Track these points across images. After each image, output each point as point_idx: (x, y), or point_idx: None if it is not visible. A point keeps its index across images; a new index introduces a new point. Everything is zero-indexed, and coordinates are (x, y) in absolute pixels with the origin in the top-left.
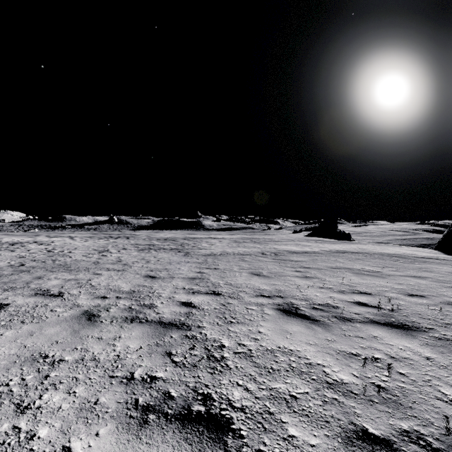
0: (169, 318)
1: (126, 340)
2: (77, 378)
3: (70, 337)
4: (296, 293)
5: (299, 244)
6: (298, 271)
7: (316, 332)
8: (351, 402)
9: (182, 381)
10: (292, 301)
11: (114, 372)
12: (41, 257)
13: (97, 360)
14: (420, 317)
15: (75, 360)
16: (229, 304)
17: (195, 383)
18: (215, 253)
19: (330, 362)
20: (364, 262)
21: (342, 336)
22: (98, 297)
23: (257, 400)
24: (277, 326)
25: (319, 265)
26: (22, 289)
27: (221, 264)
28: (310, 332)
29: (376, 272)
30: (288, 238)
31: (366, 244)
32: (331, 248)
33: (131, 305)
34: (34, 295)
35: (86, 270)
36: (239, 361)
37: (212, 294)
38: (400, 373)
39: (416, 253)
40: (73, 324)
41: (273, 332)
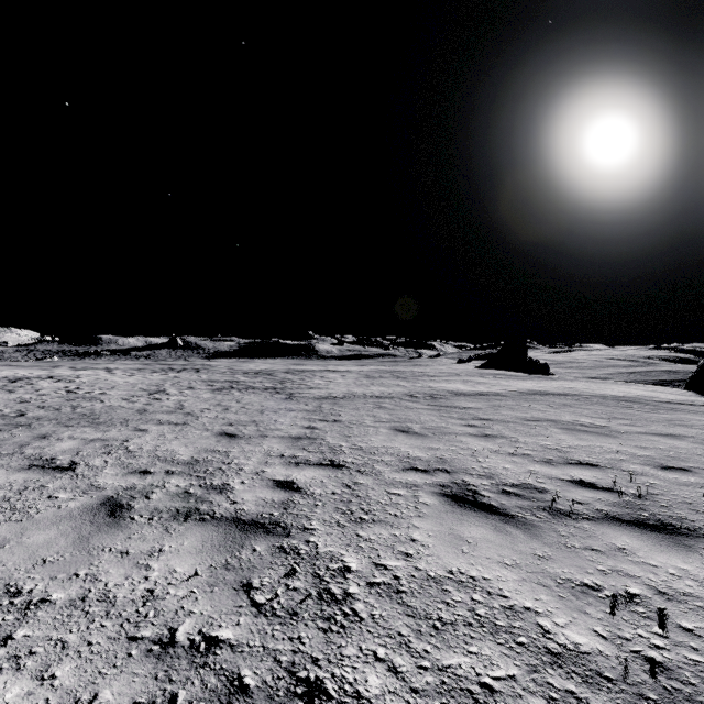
0: (253, 513)
1: (170, 556)
2: (65, 642)
3: (70, 552)
4: (471, 464)
5: (468, 380)
6: (471, 425)
7: (513, 539)
8: (603, 700)
9: (268, 648)
10: (466, 478)
11: (138, 628)
12: (55, 401)
13: (110, 601)
14: (692, 509)
15: (70, 601)
16: (357, 485)
17: (294, 655)
18: (335, 395)
19: (549, 605)
20: (576, 410)
21: (562, 548)
22: (135, 472)
23: (415, 698)
24: (443, 528)
25: (504, 415)
26: (10, 458)
27: (344, 413)
28: (503, 541)
29: (600, 427)
30: (450, 371)
31: (576, 381)
32: (520, 387)
33: (188, 487)
34: (26, 468)
35: (123, 424)
36: (377, 602)
37: (329, 466)
38: (683, 628)
39: (657, 395)
40: (81, 524)
41: (437, 540)
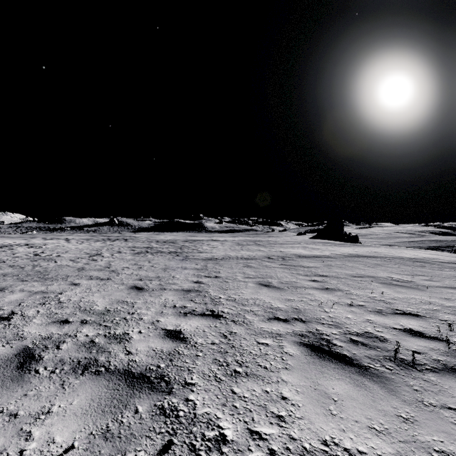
0: (143, 364)
1: (55, 419)
2: None
3: None
4: (320, 314)
5: (306, 246)
6: (314, 280)
7: (374, 396)
8: None
9: None
10: (319, 328)
11: None
12: (23, 262)
13: None
14: None
15: None
16: (232, 335)
17: None
18: (217, 257)
19: None
20: (386, 268)
21: (421, 406)
22: (57, 321)
23: None
24: (308, 382)
25: (336, 272)
26: None
27: (223, 271)
28: (365, 398)
29: (408, 282)
30: (293, 240)
31: (379, 247)
32: (343, 251)
33: (95, 336)
34: None
35: (64, 279)
36: None
37: (210, 316)
38: None
39: (437, 257)
40: None
41: (305, 397)
